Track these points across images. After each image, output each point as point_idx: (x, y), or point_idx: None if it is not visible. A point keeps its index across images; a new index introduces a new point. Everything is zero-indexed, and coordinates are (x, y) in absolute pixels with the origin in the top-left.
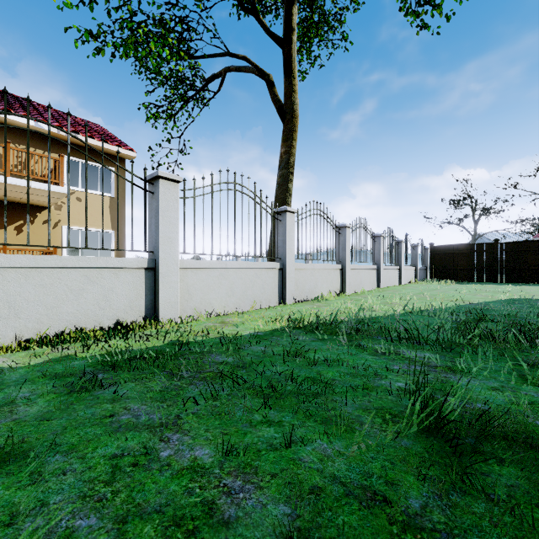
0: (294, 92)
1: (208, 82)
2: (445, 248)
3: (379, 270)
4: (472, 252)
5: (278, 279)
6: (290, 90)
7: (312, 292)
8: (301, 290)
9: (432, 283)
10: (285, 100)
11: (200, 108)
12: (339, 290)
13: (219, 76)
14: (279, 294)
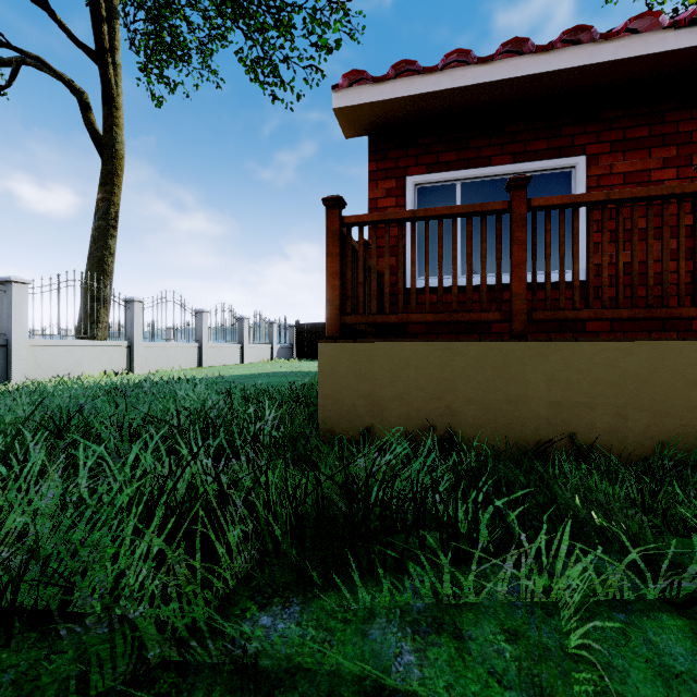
0: (116, 126)
1: None
2: (309, 326)
3: (202, 348)
4: None
5: None
6: (110, 122)
7: (69, 372)
8: (48, 370)
9: (281, 361)
10: (104, 133)
11: None
12: (126, 369)
13: (8, 64)
14: (0, 374)
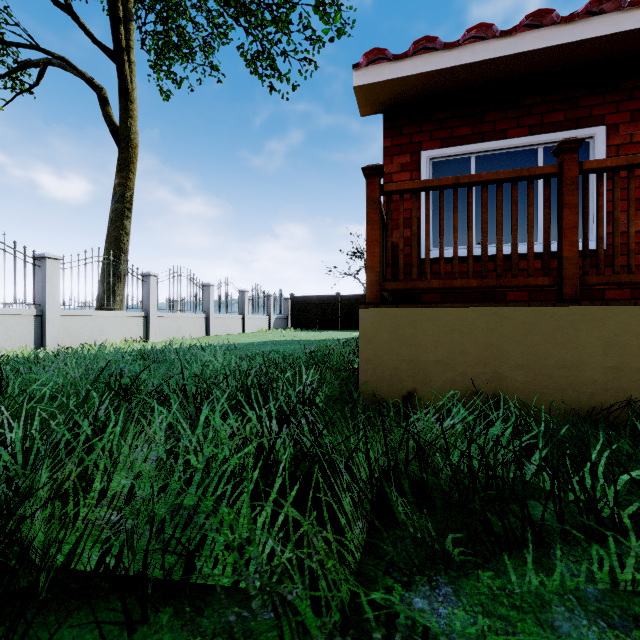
0: (131, 118)
1: (20, 67)
2: (303, 298)
3: (208, 319)
4: (322, 303)
5: (34, 325)
6: (125, 115)
7: (94, 339)
8: (77, 338)
9: (278, 331)
10: (120, 125)
11: (3, 99)
12: (143, 337)
13: (36, 65)
14: (36, 341)
